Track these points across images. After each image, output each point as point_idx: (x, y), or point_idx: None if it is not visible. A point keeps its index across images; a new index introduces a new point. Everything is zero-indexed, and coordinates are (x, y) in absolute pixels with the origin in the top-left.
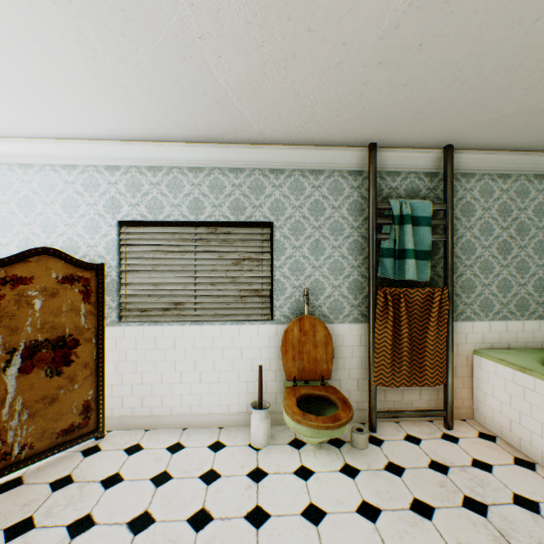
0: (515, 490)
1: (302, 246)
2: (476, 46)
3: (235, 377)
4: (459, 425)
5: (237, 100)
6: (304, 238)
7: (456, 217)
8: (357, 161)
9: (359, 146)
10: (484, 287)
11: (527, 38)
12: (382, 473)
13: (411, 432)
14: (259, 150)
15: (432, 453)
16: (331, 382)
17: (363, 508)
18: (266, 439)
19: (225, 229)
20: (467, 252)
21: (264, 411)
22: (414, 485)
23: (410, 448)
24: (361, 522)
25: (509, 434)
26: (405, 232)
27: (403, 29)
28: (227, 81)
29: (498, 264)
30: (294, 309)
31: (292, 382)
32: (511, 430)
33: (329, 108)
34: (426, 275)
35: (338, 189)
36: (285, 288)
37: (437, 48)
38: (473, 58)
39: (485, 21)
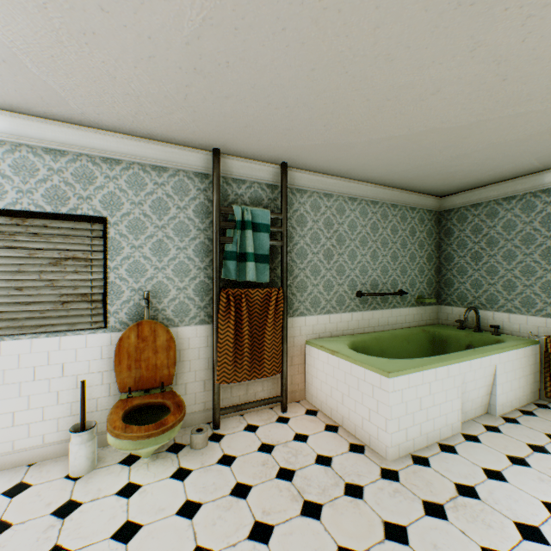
0: (319, 451)
1: (143, 246)
2: (276, 78)
3: (54, 400)
4: (294, 407)
5: (34, 66)
6: (146, 237)
7: (293, 226)
8: (203, 164)
9: (205, 149)
10: (314, 287)
11: (311, 83)
12: (214, 467)
13: (253, 421)
14: (86, 133)
15: (264, 437)
16: (176, 388)
17: (184, 508)
18: (90, 465)
19: (39, 221)
20: (302, 257)
21: (88, 433)
22: (240, 471)
23: (247, 436)
24: (179, 522)
25: (326, 407)
26: (246, 237)
27: (206, 42)
28: (9, 36)
29: (324, 268)
30: (134, 314)
31: (131, 394)
32: (327, 403)
33: (158, 102)
34: (266, 277)
35: (185, 190)
36: (122, 291)
37: (244, 70)
38: (277, 88)
39: (275, 58)
